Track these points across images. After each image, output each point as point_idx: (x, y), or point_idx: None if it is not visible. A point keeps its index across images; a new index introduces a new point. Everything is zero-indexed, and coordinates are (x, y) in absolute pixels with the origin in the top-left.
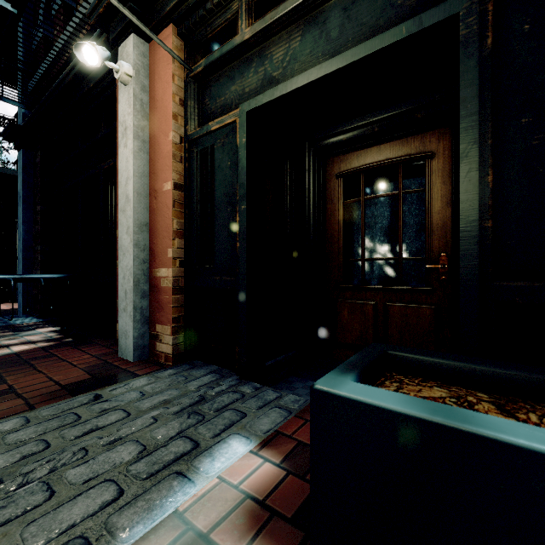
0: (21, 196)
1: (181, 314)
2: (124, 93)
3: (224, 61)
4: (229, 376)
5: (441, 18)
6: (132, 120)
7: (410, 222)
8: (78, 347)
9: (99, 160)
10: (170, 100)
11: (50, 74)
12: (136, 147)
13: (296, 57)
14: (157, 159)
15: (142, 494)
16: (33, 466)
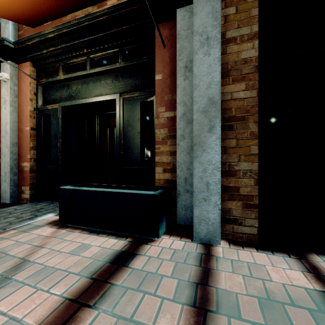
0: None
1: (34, 181)
2: (5, 85)
3: (54, 83)
4: (55, 203)
5: (113, 98)
6: (9, 98)
7: None
8: None
9: None
10: (29, 93)
11: None
12: (11, 110)
13: (80, 91)
14: (22, 116)
15: (18, 223)
16: None
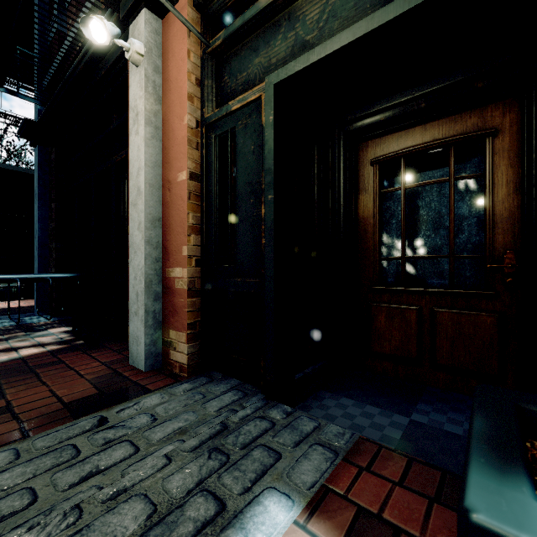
0: (37, 193)
1: (198, 319)
2: (136, 75)
3: (246, 30)
4: (253, 395)
5: None
6: (144, 104)
7: (464, 213)
8: (89, 351)
9: (111, 153)
10: (185, 79)
11: (63, 66)
12: (148, 134)
13: (336, 13)
14: (171, 147)
15: None
16: (10, 536)
